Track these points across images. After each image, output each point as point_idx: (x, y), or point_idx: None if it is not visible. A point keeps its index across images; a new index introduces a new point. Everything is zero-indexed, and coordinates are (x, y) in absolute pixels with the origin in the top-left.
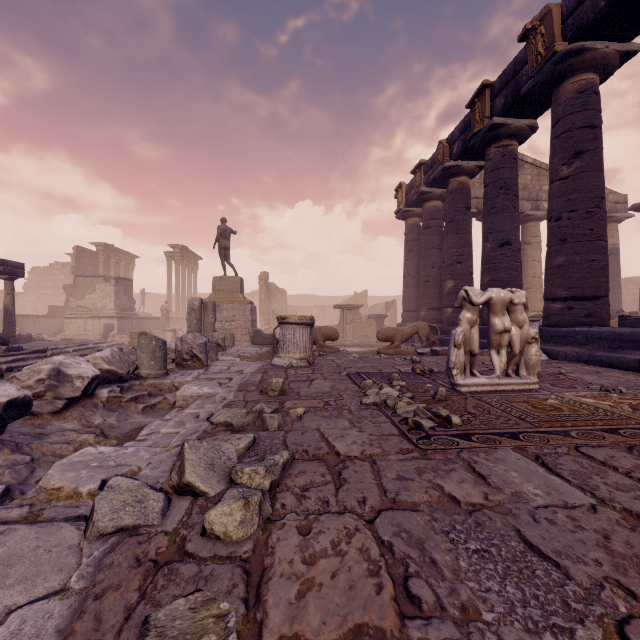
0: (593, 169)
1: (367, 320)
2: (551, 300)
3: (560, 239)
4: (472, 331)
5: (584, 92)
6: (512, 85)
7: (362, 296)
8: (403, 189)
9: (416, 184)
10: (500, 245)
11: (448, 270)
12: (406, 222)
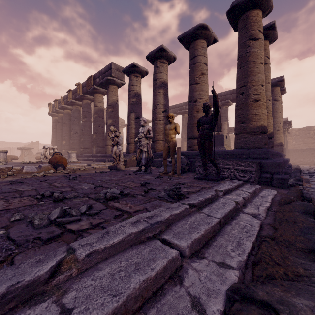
0: (88, 121)
1: (36, 154)
2: (81, 148)
3: (82, 135)
4: (46, 152)
5: (87, 104)
6: (75, 94)
7: (36, 144)
8: (51, 105)
9: (55, 106)
10: (75, 133)
11: (64, 138)
12: (53, 118)
